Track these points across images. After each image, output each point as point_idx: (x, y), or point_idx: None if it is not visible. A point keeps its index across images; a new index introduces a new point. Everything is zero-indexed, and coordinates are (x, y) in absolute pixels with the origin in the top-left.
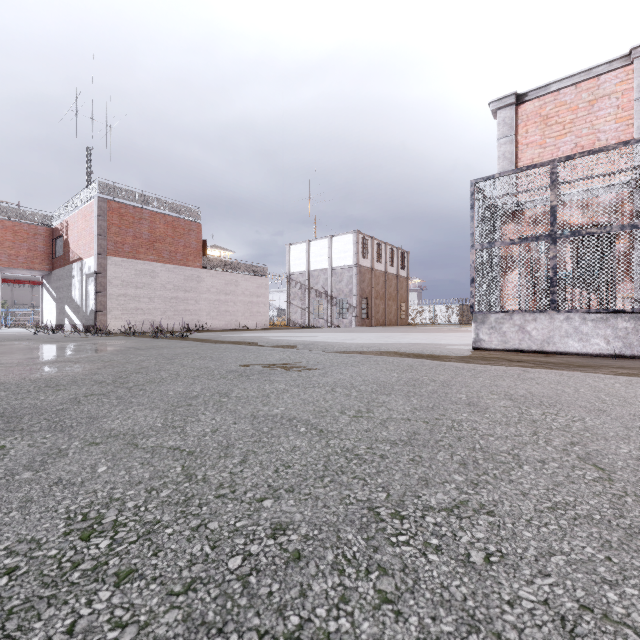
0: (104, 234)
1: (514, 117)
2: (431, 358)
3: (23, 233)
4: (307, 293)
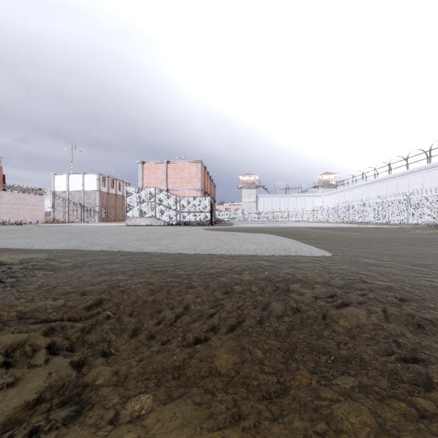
0: None
1: (142, 167)
2: None
3: None
4: (67, 203)
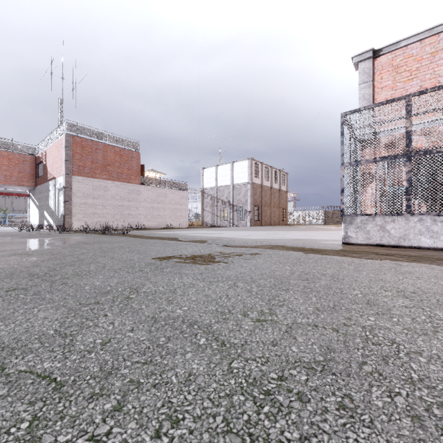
0: (70, 160)
1: (371, 67)
2: (312, 251)
3: (15, 160)
4: (216, 202)
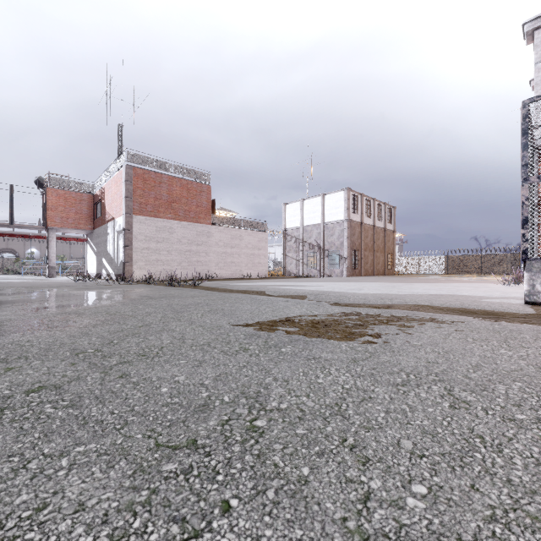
0: (131, 196)
1: None
2: (494, 317)
3: (72, 199)
4: (301, 246)
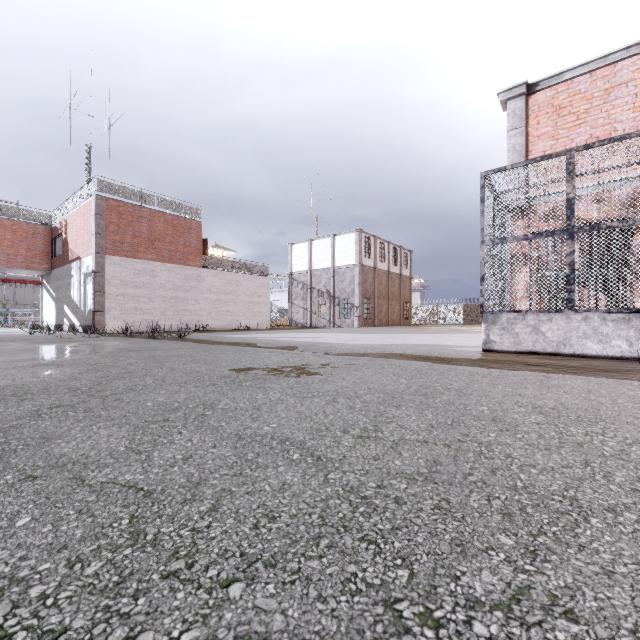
0: (102, 233)
1: (525, 108)
2: (440, 361)
3: (22, 232)
4: (309, 293)
